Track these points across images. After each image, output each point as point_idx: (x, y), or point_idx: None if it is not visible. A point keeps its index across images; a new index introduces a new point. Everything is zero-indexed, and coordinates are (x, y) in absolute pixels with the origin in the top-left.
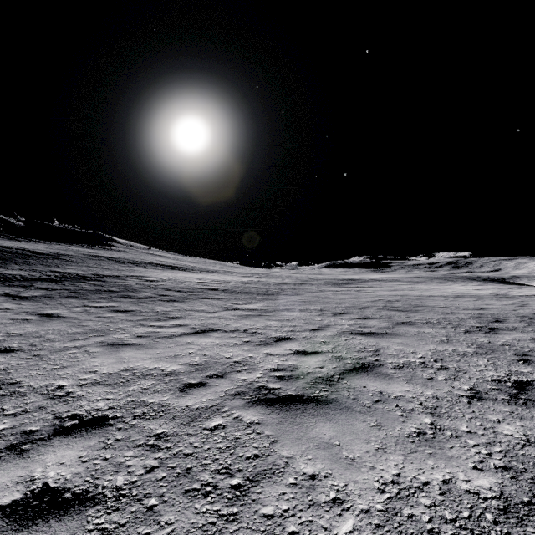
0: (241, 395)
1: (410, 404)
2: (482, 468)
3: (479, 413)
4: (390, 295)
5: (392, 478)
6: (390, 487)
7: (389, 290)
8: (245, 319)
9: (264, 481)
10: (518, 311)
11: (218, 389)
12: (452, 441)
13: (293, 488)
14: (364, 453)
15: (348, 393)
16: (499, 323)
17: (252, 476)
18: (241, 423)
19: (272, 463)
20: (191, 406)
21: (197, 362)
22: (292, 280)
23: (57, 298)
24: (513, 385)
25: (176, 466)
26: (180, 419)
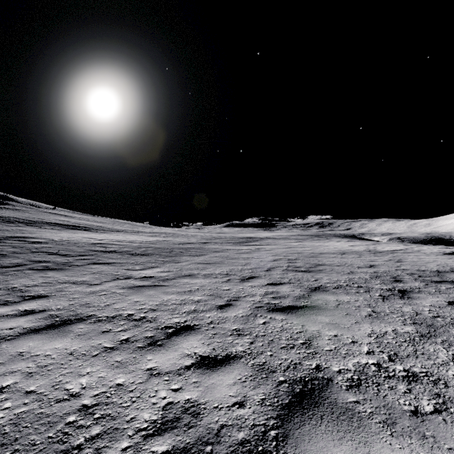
0: None
1: None
2: None
3: None
4: (288, 253)
5: None
6: None
7: (284, 248)
8: (135, 294)
9: None
10: (402, 267)
11: None
12: None
13: None
14: None
15: None
16: (400, 283)
17: None
18: None
19: None
20: None
21: None
22: (197, 239)
23: None
24: None
25: None
26: None
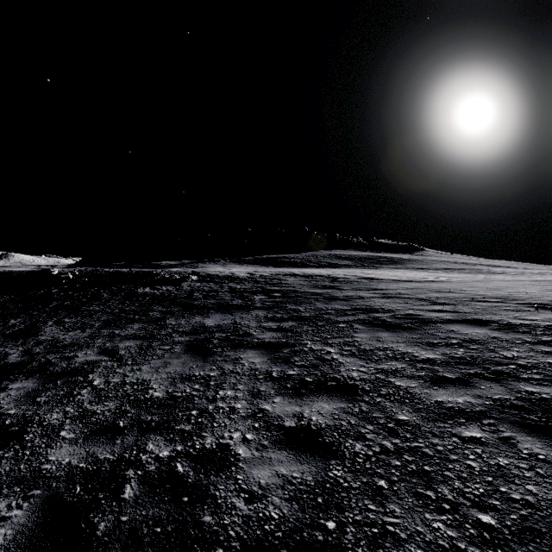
0: None
1: None
2: None
3: None
4: None
5: None
6: None
7: None
8: None
9: None
10: None
11: None
12: None
13: None
14: None
15: None
16: None
17: None
18: None
19: None
20: None
21: None
22: None
23: (469, 274)
24: None
25: None
26: None
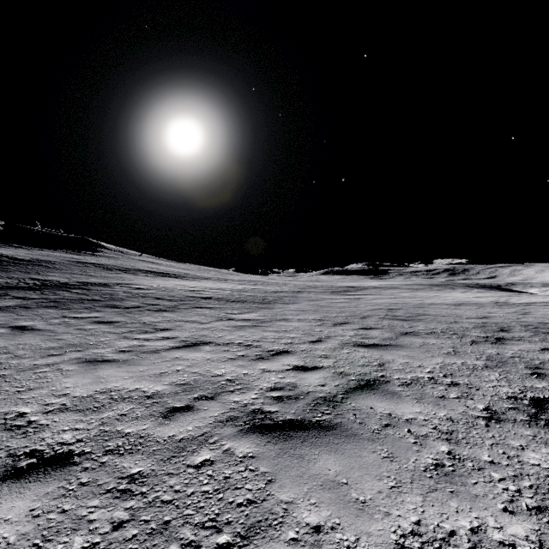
0: (233, 421)
1: (423, 428)
2: (514, 510)
3: (499, 438)
4: (391, 303)
5: (411, 527)
6: (411, 541)
7: (389, 298)
8: (240, 330)
9: (259, 536)
10: (522, 319)
11: (207, 413)
12: (475, 475)
13: (294, 546)
14: (376, 494)
15: (353, 416)
16: (504, 332)
17: (244, 530)
18: (232, 457)
19: (268, 511)
20: (175, 436)
21: (185, 381)
22: (290, 288)
23: (33, 309)
24: (531, 403)
25: (151, 518)
26: (160, 453)
